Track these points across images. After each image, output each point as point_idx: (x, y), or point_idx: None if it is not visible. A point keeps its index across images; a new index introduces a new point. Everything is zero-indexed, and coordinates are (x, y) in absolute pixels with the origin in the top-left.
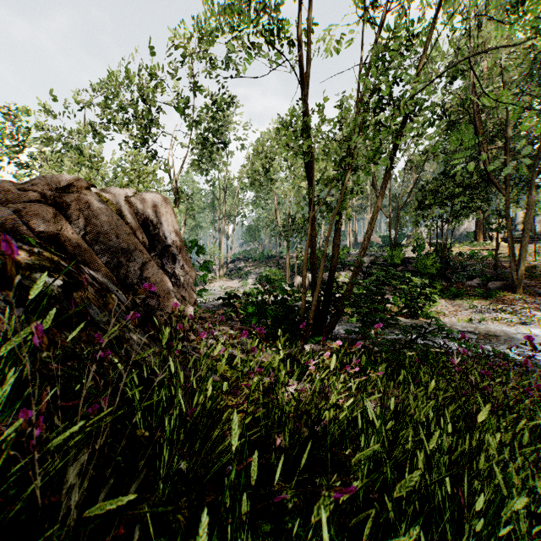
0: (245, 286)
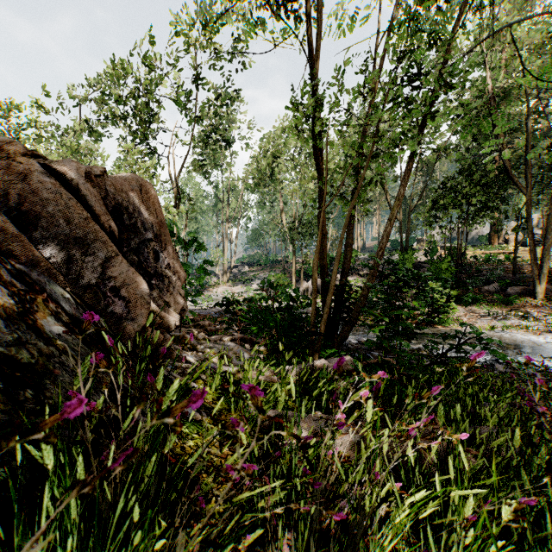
0: (249, 292)
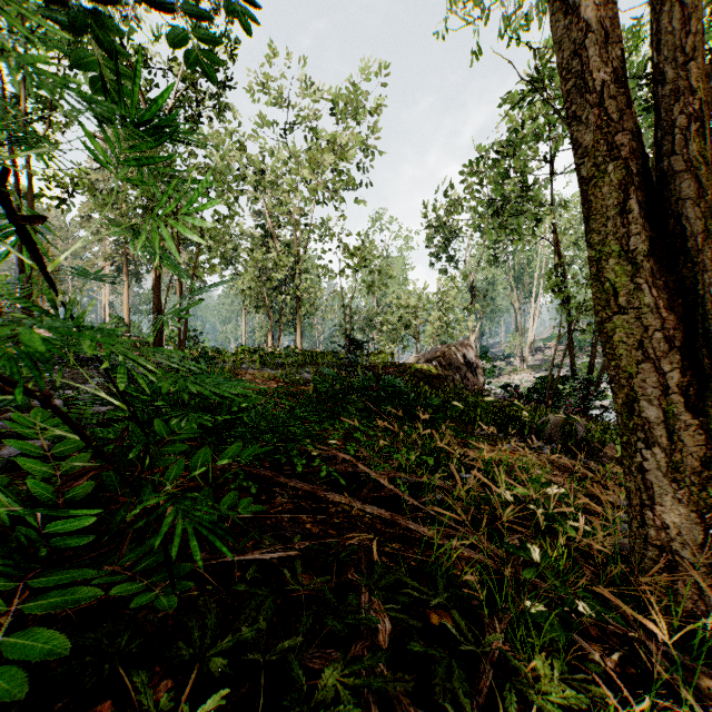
0: None
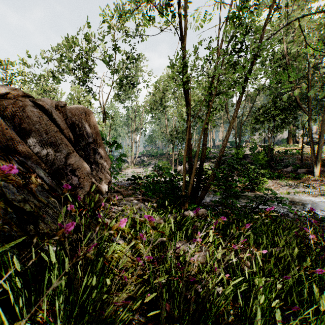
0: (147, 172)
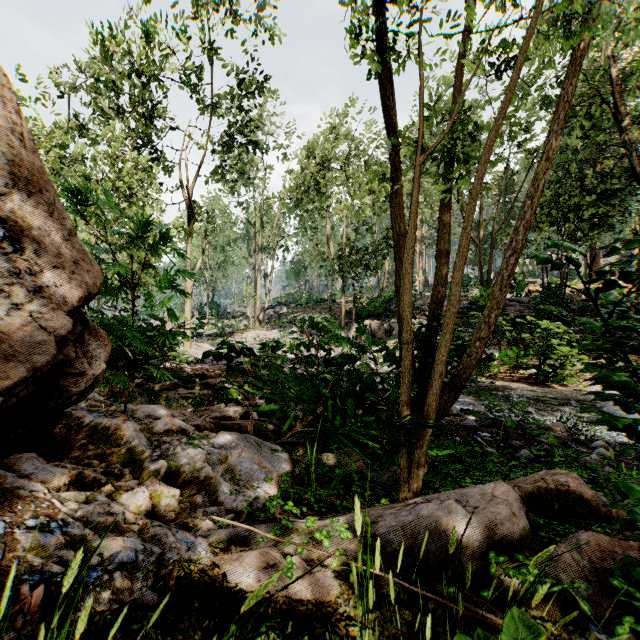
0: (287, 338)
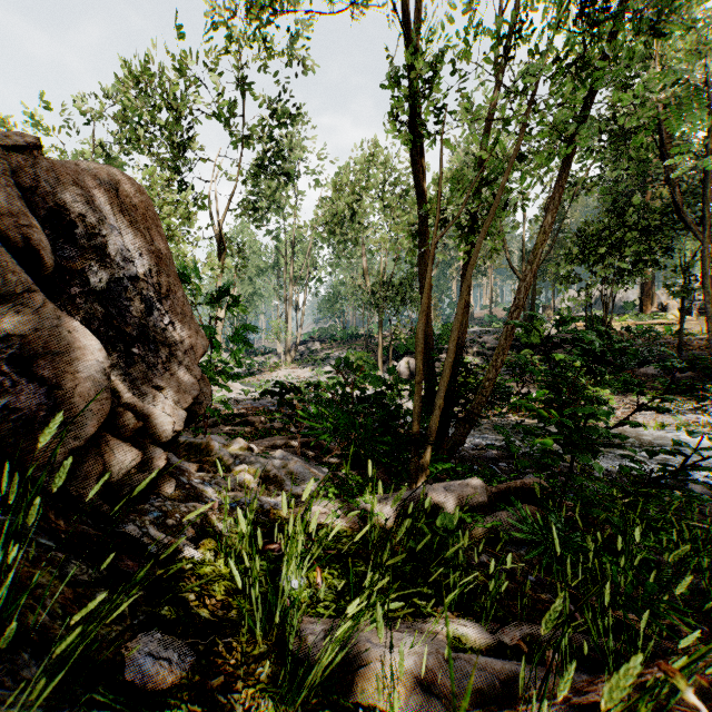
0: (320, 376)
